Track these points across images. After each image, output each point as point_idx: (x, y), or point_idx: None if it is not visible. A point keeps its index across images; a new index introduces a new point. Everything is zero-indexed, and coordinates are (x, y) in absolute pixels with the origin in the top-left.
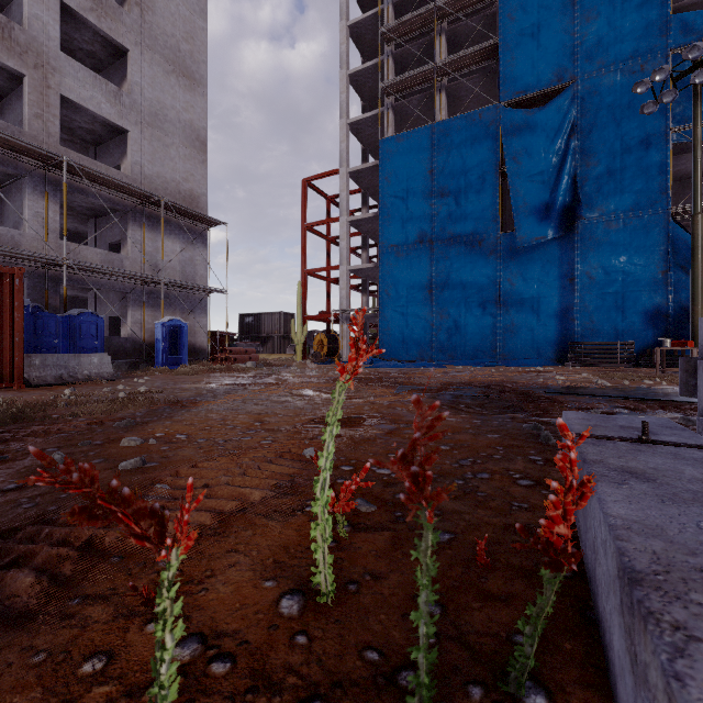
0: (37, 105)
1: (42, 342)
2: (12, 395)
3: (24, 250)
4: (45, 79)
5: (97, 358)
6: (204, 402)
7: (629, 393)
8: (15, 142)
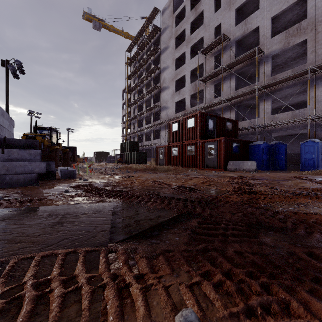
0: (312, 47)
1: (277, 156)
2: (205, 171)
3: (290, 119)
4: (316, 31)
5: (250, 163)
6: (171, 174)
7: (7, 219)
8: (291, 76)
